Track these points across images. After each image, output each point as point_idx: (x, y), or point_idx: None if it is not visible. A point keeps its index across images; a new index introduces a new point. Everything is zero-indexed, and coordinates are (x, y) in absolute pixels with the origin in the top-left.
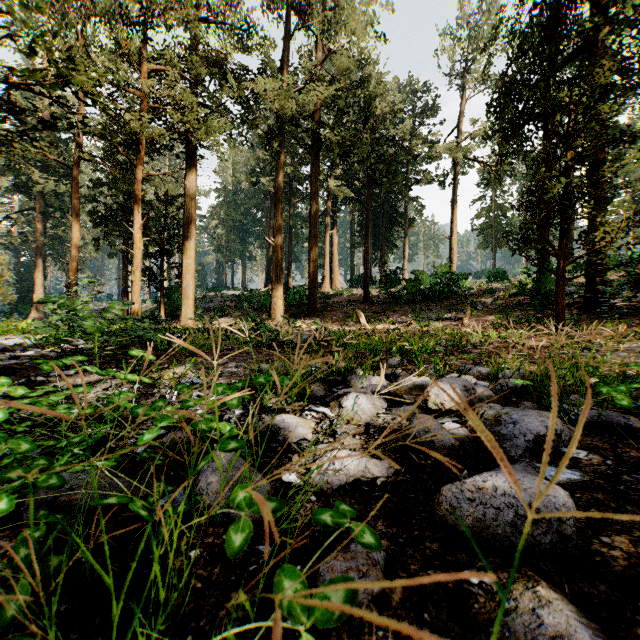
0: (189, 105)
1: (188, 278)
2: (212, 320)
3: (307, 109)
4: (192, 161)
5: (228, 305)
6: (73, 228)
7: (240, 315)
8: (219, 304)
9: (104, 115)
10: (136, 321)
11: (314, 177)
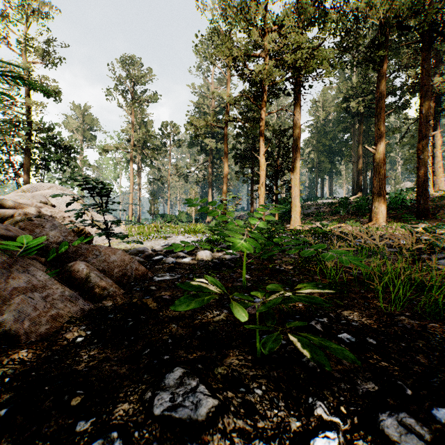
0: (299, 47)
1: (296, 190)
2: (326, 224)
3: (420, 0)
4: (299, 97)
5: (323, 211)
6: (224, 166)
7: (336, 219)
8: (315, 210)
9: (241, 76)
10: (268, 226)
11: (425, 73)
